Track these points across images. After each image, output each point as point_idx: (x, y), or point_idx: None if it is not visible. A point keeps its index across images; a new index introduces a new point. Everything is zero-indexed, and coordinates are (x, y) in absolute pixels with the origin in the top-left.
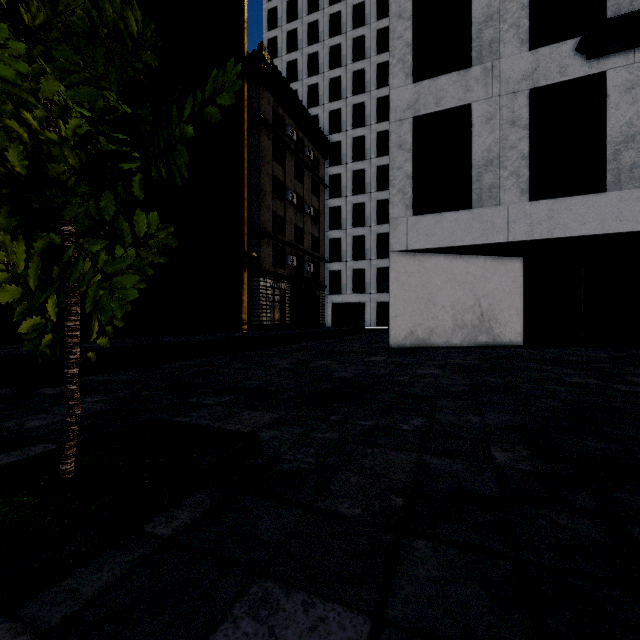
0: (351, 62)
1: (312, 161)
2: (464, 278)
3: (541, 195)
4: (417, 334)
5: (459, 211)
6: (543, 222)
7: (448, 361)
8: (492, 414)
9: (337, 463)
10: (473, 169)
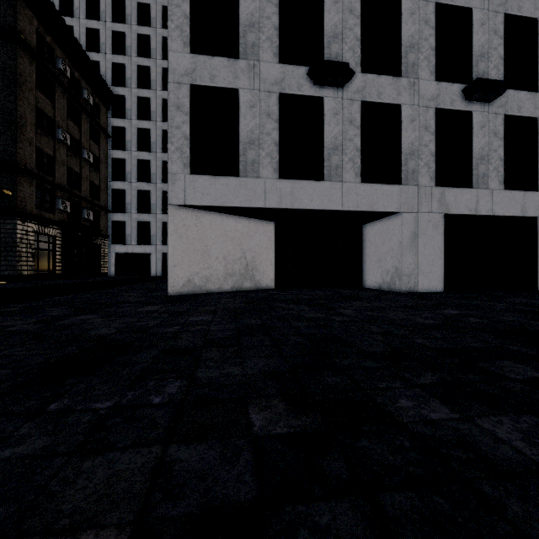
0: (136, 24)
1: (91, 106)
2: (234, 234)
3: (287, 175)
4: (194, 282)
5: (229, 177)
6: (288, 196)
7: (219, 306)
8: (252, 360)
9: (4, 522)
10: (240, 144)
